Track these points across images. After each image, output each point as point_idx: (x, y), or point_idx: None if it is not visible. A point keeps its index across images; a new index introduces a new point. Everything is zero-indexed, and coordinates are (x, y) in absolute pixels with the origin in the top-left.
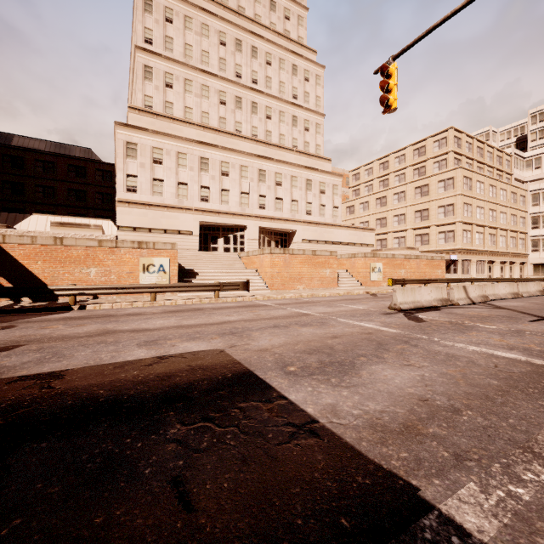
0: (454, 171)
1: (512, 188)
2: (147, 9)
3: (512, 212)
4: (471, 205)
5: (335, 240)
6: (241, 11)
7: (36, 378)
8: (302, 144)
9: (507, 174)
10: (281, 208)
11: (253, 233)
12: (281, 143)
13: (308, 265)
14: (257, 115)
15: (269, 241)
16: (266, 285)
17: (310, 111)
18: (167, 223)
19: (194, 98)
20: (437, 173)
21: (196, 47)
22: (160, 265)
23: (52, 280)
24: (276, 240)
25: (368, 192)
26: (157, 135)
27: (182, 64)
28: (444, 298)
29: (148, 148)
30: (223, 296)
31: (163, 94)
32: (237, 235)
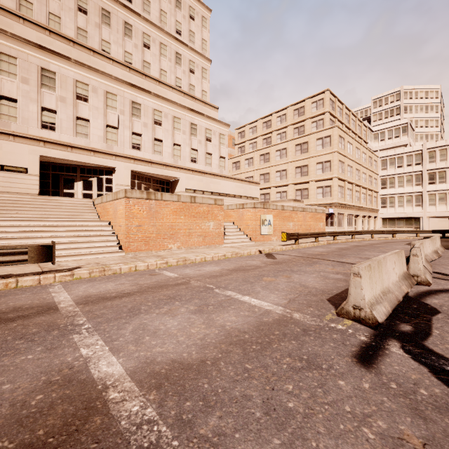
0: (331, 129)
1: (369, 153)
2: None
3: (370, 173)
4: (344, 163)
5: (221, 192)
6: None
7: None
8: (186, 86)
9: (364, 142)
10: (161, 151)
11: (124, 177)
12: (162, 79)
13: (184, 216)
14: (131, 39)
15: (146, 189)
16: (119, 244)
17: (196, 53)
18: None
19: None
20: (316, 131)
21: None
22: None
23: None
24: (156, 188)
25: (252, 149)
26: None
27: None
28: (405, 273)
29: None
30: (4, 272)
31: None
32: (102, 178)
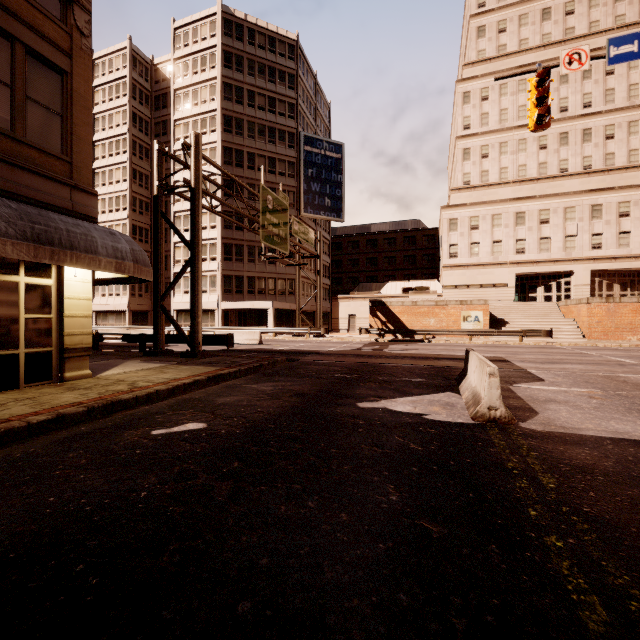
0: None
1: None
2: (465, 101)
3: None
4: None
5: None
6: (569, 33)
7: (434, 354)
8: None
9: None
10: (629, 243)
11: (582, 278)
12: (632, 160)
13: None
14: (590, 142)
15: (608, 285)
16: (582, 334)
17: None
18: (482, 279)
19: (509, 157)
20: None
21: (512, 107)
22: (475, 316)
23: (411, 326)
24: (622, 282)
25: None
26: (474, 206)
27: (497, 131)
28: None
29: (466, 219)
30: (528, 341)
31: (479, 166)
32: (560, 281)
